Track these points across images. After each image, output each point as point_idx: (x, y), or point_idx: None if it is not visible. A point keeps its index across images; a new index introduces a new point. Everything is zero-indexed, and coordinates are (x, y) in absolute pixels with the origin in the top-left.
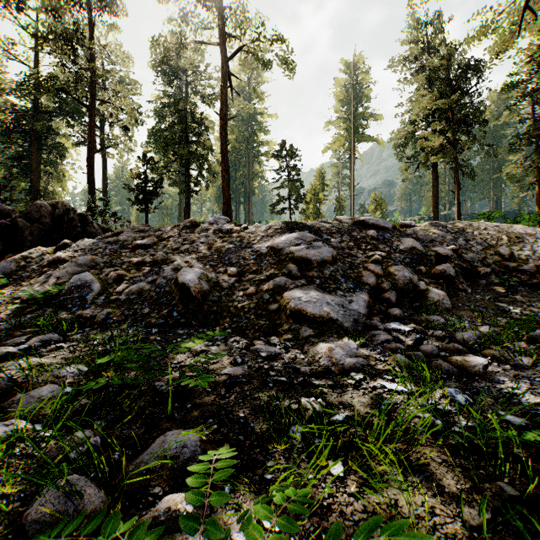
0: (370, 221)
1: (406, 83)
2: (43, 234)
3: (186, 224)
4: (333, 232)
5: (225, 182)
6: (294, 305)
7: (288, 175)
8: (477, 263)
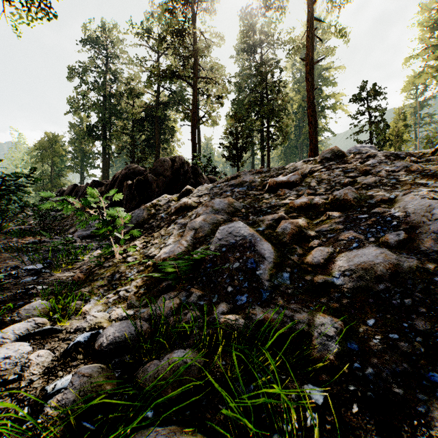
0: None
1: None
2: (165, 186)
3: (324, 155)
4: None
5: (312, 128)
6: None
7: (370, 117)
8: None
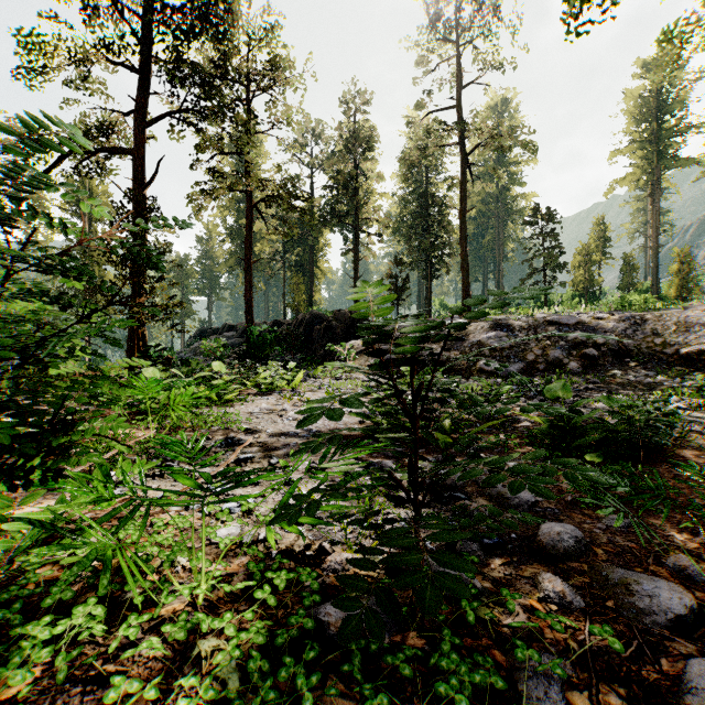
0: (554, 320)
1: None
2: (346, 330)
3: None
4: (524, 329)
5: (464, 271)
6: (480, 367)
7: (541, 244)
8: (632, 348)
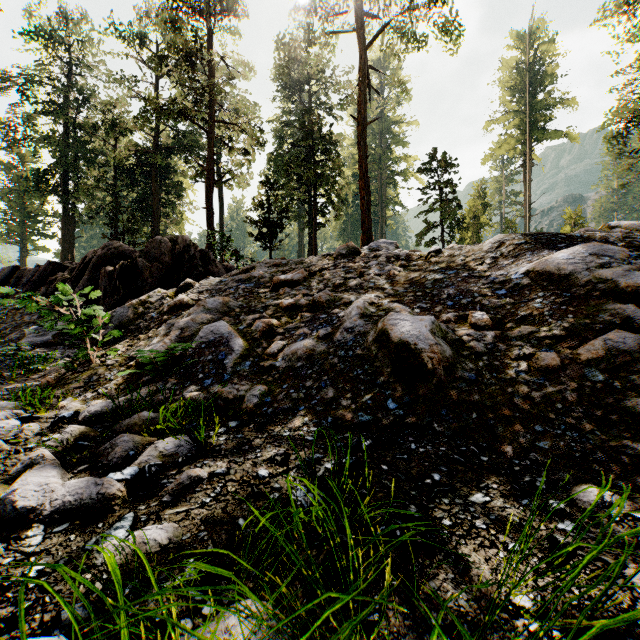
0: None
1: (631, 36)
2: (162, 275)
3: (340, 251)
4: (635, 245)
5: (365, 205)
6: None
7: (440, 194)
8: None
